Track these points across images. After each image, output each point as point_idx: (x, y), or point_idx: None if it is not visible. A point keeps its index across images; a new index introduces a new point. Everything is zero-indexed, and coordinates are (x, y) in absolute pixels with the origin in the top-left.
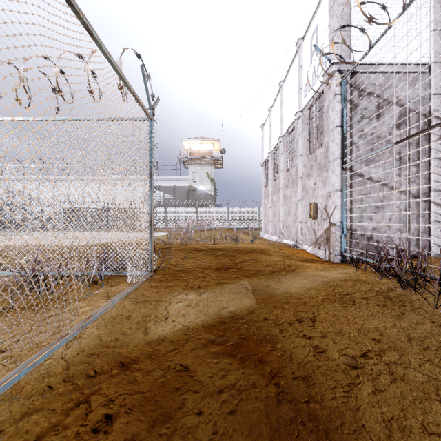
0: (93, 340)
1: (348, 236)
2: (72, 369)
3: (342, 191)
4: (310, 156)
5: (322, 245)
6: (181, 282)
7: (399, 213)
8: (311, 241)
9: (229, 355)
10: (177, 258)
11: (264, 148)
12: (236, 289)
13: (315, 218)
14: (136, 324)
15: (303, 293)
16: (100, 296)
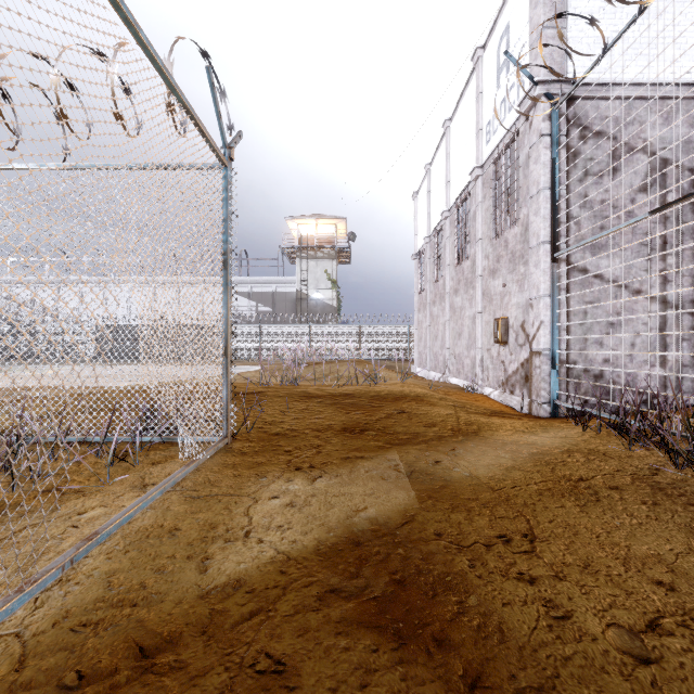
0: (93, 589)
1: (562, 373)
2: (28, 669)
3: (553, 297)
4: (496, 241)
5: (518, 388)
6: (279, 455)
7: (658, 333)
8: (497, 381)
9: (372, 626)
10: (274, 410)
11: (417, 230)
12: (377, 469)
13: (505, 342)
14: (187, 547)
15: (501, 479)
16: (128, 485)
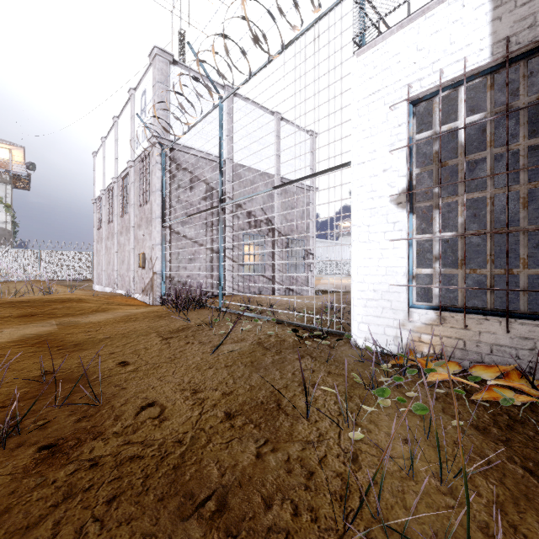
0: None
1: (167, 283)
2: None
3: (162, 245)
4: (141, 208)
5: (149, 292)
6: None
7: (189, 264)
8: (141, 289)
9: (30, 346)
10: None
11: (97, 181)
12: (41, 324)
13: (143, 267)
14: None
15: (102, 320)
16: None
